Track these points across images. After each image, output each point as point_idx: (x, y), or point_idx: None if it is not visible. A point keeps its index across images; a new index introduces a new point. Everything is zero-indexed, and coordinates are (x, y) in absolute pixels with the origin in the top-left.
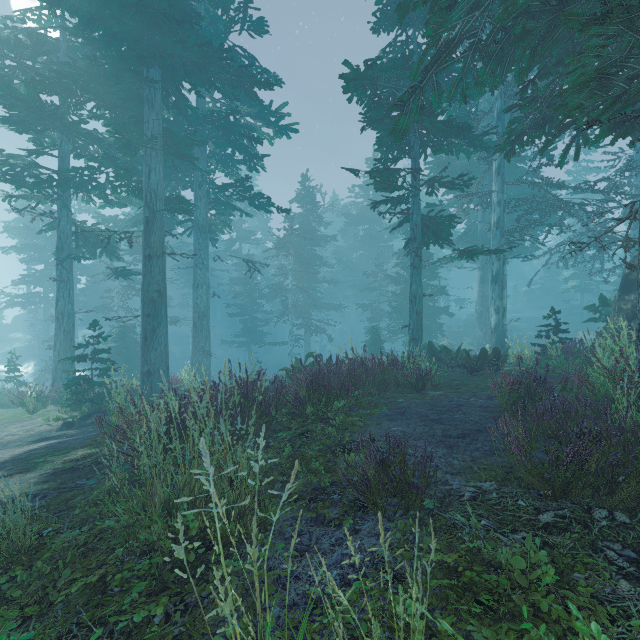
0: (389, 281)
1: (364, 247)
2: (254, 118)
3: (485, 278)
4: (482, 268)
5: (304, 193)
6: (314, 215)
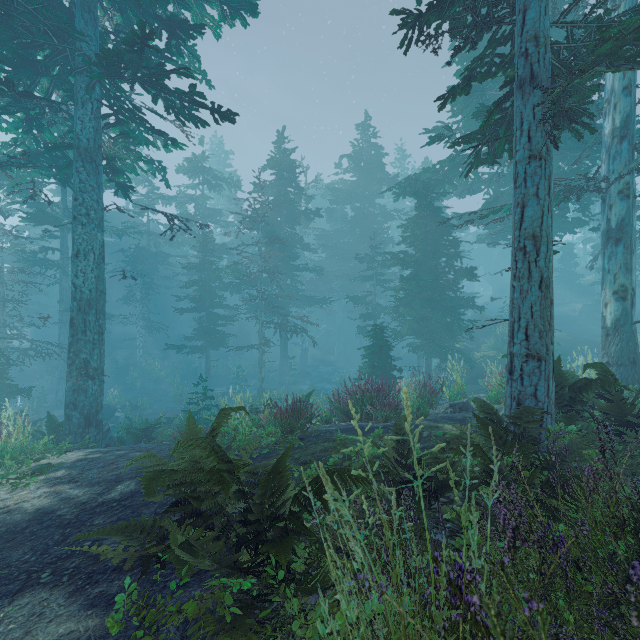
0: (394, 261)
1: (354, 231)
2: None
3: None
4: None
5: (280, 157)
6: (292, 185)
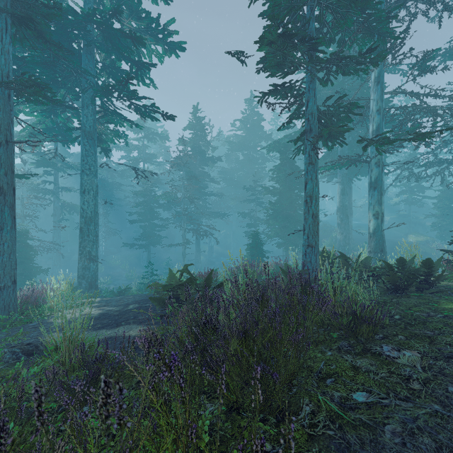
0: (266, 192)
1: (243, 169)
2: (143, 34)
3: (345, 191)
4: (342, 182)
5: (195, 122)
6: (203, 140)
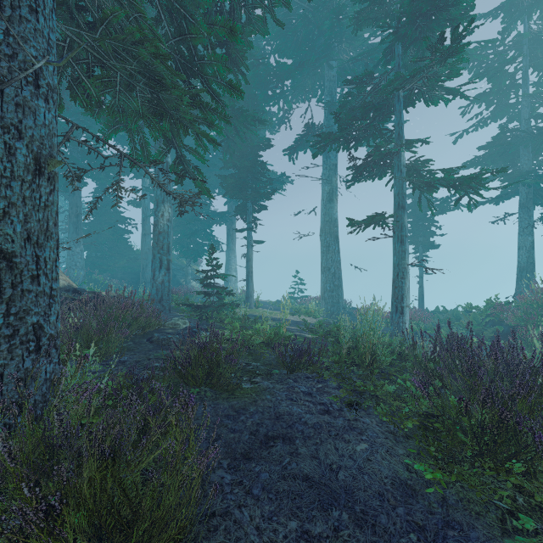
0: None
1: None
2: None
3: None
4: None
5: None
6: None
